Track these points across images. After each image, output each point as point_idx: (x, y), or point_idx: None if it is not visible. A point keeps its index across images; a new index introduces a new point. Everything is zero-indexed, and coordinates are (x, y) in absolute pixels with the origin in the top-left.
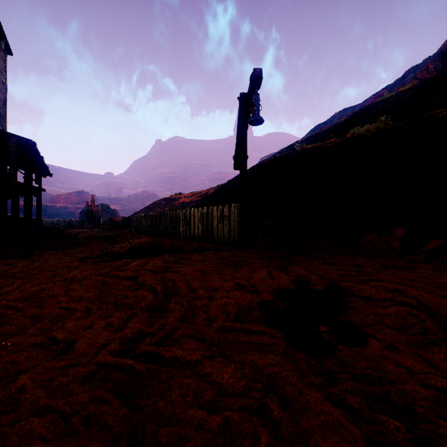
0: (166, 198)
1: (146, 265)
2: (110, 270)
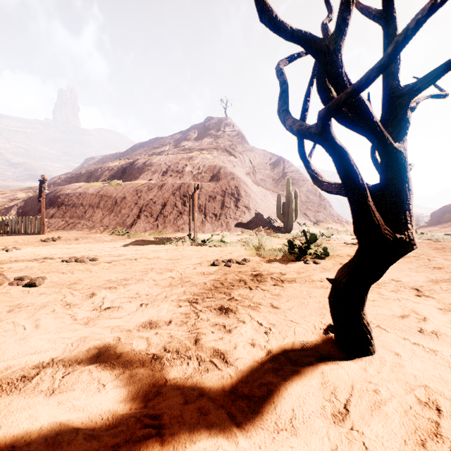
0: None
1: None
2: None
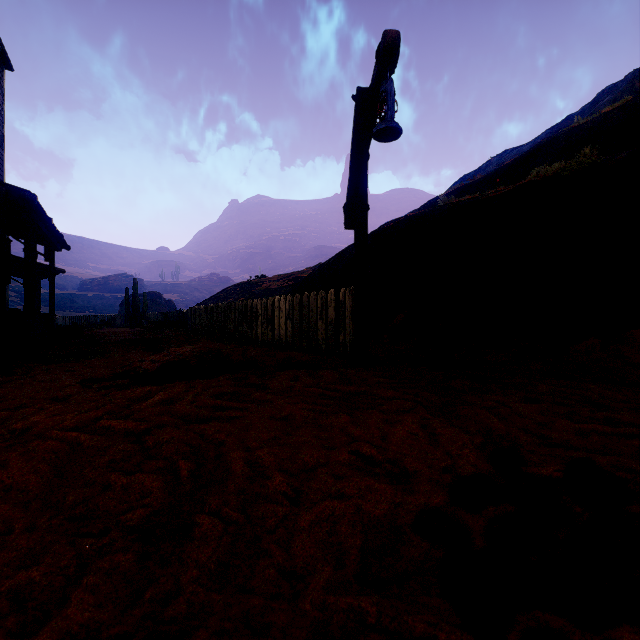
0: (242, 282)
1: (179, 400)
2: (103, 414)
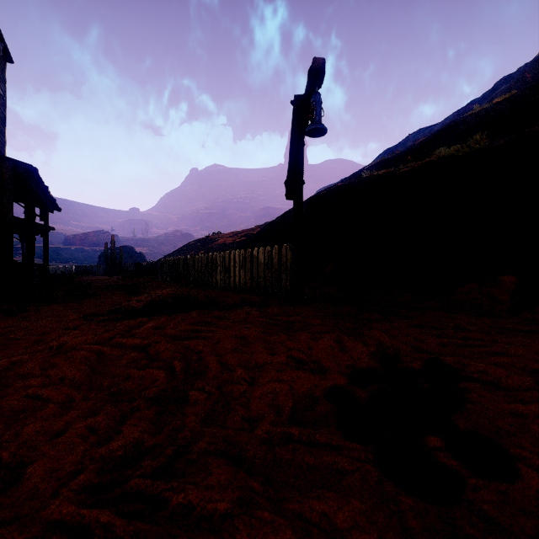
0: (202, 238)
1: (165, 326)
2: (114, 335)
